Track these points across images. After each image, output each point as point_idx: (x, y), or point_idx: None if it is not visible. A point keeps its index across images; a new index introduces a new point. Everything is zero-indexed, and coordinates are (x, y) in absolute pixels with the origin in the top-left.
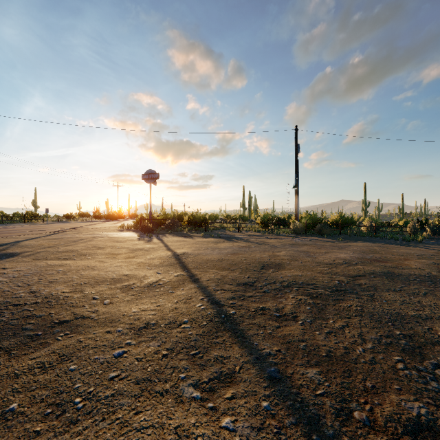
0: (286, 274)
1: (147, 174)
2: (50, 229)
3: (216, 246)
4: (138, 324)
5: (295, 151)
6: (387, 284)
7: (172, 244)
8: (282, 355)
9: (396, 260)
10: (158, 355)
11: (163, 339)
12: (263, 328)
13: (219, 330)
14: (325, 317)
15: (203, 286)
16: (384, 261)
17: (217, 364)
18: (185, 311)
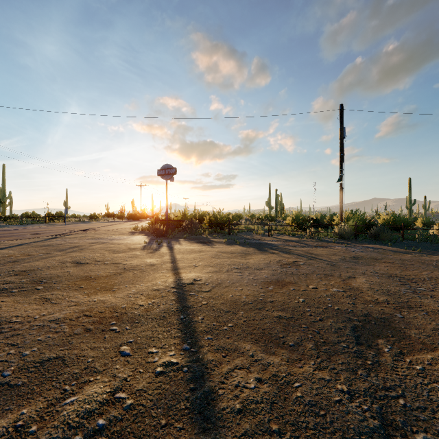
0: None
1: (163, 170)
2: (56, 231)
3: (245, 262)
4: None
5: (340, 136)
6: None
7: (182, 257)
8: None
9: None
10: None
11: None
12: None
13: None
14: None
15: None
16: None
17: None
18: None
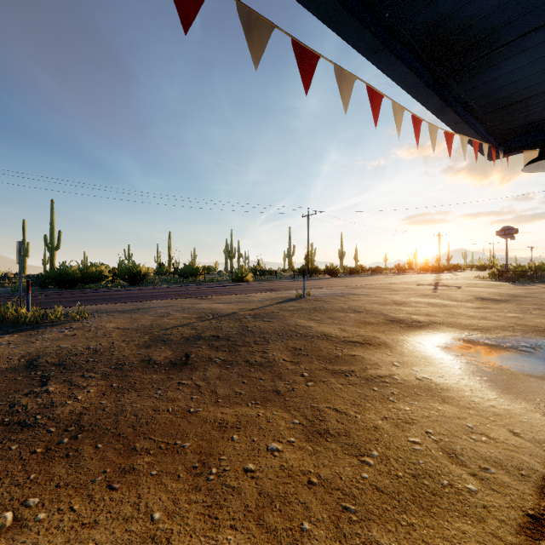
0: None
1: (502, 231)
2: (425, 278)
3: None
4: None
5: None
6: None
7: None
8: None
9: None
10: None
11: None
12: None
13: None
14: None
15: None
16: None
17: None
18: None
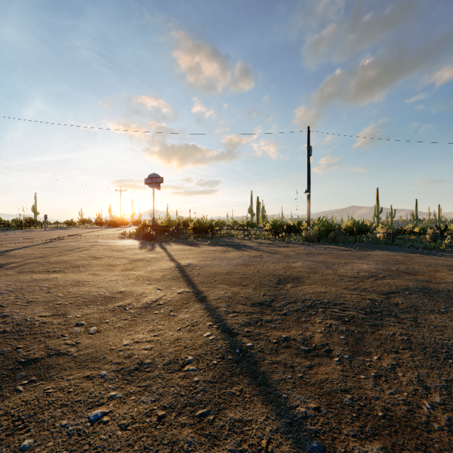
0: (307, 291)
1: (150, 179)
2: (46, 236)
3: (224, 256)
4: (128, 364)
5: (308, 154)
6: (428, 304)
7: (176, 253)
8: (324, 416)
9: (426, 272)
10: (151, 418)
11: (160, 389)
12: (291, 370)
13: (234, 373)
14: (366, 350)
15: (211, 307)
16: (413, 273)
17: (234, 435)
18: (190, 343)
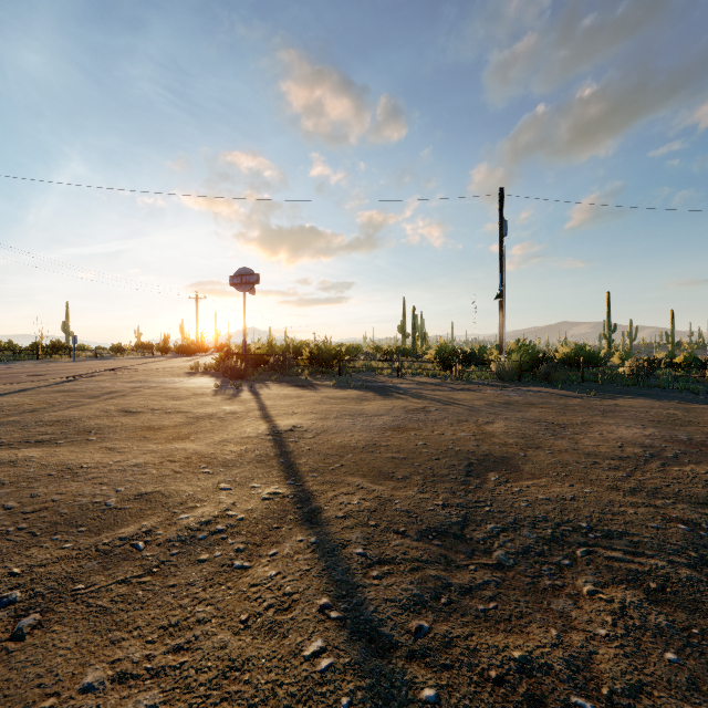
0: (534, 494)
1: (239, 276)
2: (68, 371)
3: (359, 408)
4: None
5: (500, 233)
6: None
7: (274, 404)
8: None
9: None
10: None
11: None
12: None
13: None
14: None
15: (329, 542)
16: None
17: None
18: (264, 686)
